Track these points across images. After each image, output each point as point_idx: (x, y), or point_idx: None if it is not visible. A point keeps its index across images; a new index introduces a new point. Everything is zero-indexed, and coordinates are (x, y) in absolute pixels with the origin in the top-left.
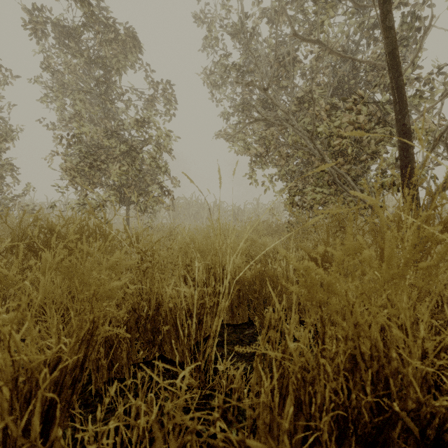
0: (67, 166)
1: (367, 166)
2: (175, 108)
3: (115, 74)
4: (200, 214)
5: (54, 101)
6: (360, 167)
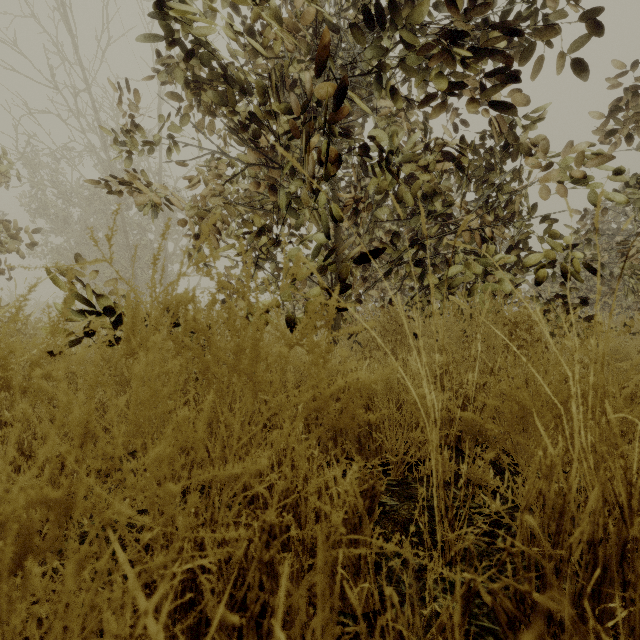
0: None
1: None
2: None
3: None
4: None
5: None
6: None
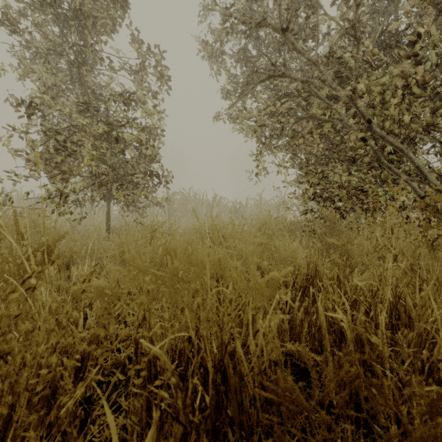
0: (30, 149)
1: (420, 143)
2: (166, 83)
3: (87, 32)
4: (198, 210)
5: (23, 76)
6: (430, 136)
